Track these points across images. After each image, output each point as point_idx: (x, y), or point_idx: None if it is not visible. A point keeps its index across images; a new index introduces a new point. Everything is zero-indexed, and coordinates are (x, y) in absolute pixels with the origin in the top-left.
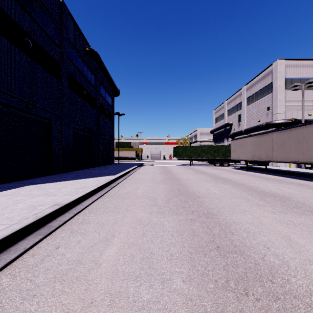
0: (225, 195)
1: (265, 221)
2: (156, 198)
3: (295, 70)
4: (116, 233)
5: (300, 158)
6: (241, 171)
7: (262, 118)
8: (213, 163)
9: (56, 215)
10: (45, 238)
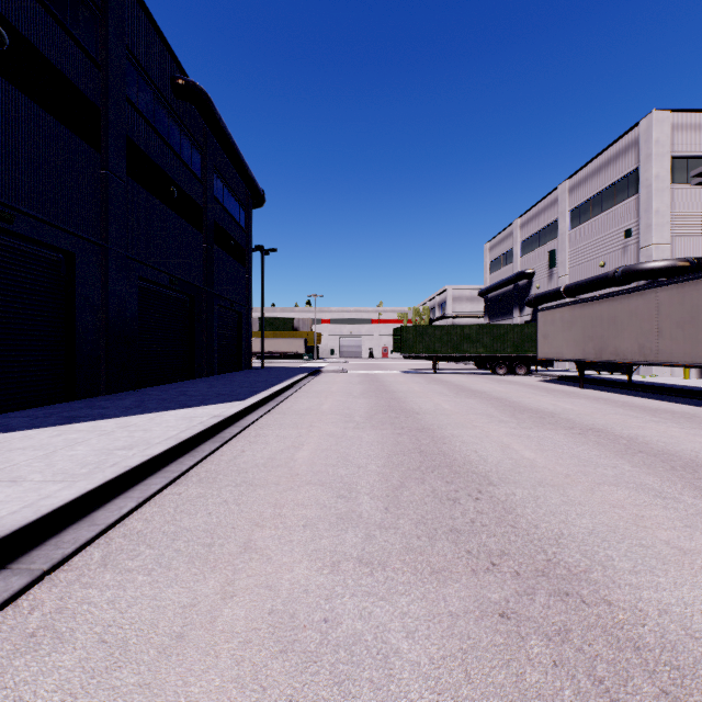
0: (569, 472)
1: None
2: (355, 487)
3: (697, 138)
4: None
5: None
6: (568, 388)
7: (611, 258)
8: (491, 366)
9: None
10: None
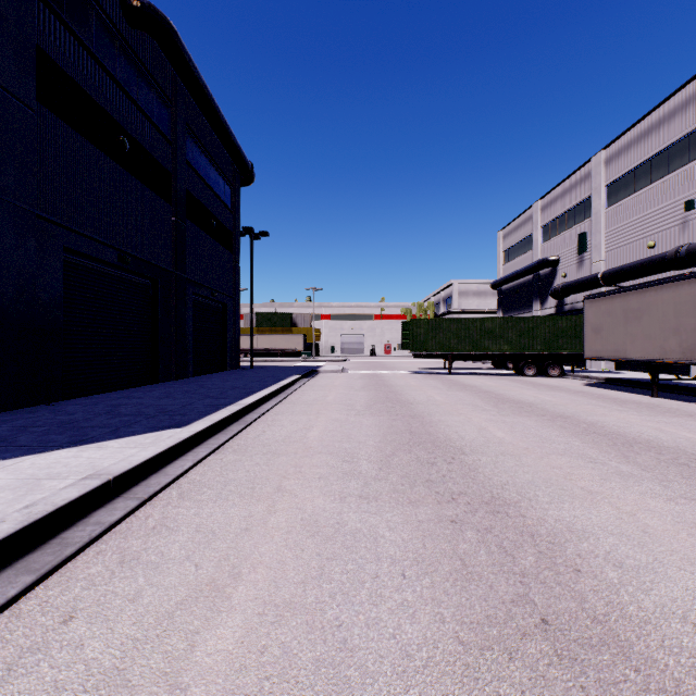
0: None
1: None
2: None
3: None
4: None
5: None
6: (636, 397)
7: (664, 237)
8: (515, 366)
9: None
10: None
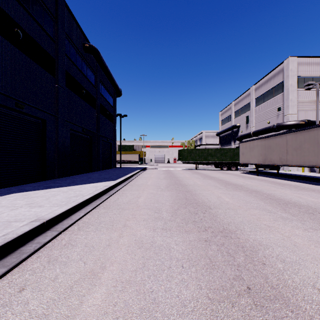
0: (240, 205)
1: (299, 242)
2: (161, 209)
3: (308, 68)
4: (108, 263)
5: (319, 162)
6: (251, 176)
7: (272, 119)
8: (220, 166)
9: (35, 234)
10: (10, 272)
